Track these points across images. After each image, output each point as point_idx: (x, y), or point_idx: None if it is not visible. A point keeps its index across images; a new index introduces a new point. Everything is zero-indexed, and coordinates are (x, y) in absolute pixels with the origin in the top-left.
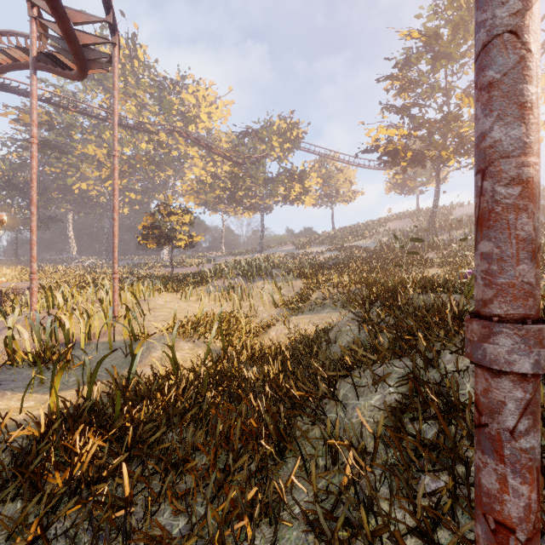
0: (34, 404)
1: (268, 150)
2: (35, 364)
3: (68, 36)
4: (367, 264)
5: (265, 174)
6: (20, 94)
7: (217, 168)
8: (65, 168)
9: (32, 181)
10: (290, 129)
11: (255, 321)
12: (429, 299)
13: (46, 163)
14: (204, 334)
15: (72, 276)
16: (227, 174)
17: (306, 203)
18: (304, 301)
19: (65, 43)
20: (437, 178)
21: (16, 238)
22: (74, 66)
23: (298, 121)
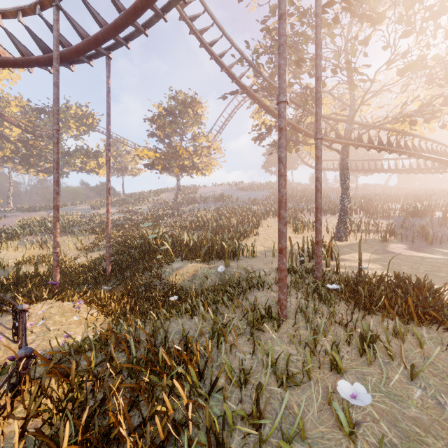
0: None
1: (66, 129)
2: None
3: None
4: (135, 225)
5: (62, 146)
6: None
7: (5, 127)
8: None
9: None
10: (86, 117)
11: (67, 257)
12: (140, 242)
13: None
14: (42, 263)
15: None
16: (18, 137)
17: (101, 174)
18: (95, 246)
19: None
20: (177, 178)
21: None
22: None
23: (93, 113)
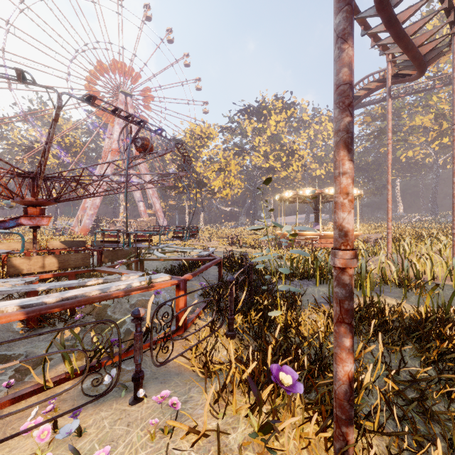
0: (406, 307)
1: None
2: (397, 286)
3: (414, 57)
4: None
5: None
6: (365, 105)
7: None
8: (394, 144)
9: (388, 169)
10: None
11: None
12: None
13: (380, 146)
14: None
15: (404, 231)
16: None
17: None
18: None
19: (409, 61)
20: None
21: (361, 204)
22: (414, 72)
23: None
